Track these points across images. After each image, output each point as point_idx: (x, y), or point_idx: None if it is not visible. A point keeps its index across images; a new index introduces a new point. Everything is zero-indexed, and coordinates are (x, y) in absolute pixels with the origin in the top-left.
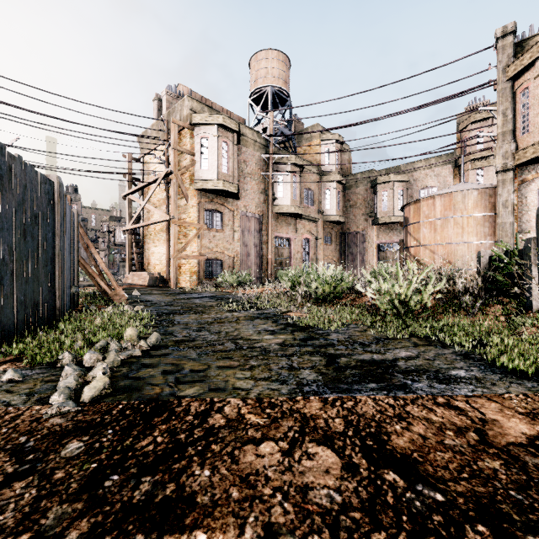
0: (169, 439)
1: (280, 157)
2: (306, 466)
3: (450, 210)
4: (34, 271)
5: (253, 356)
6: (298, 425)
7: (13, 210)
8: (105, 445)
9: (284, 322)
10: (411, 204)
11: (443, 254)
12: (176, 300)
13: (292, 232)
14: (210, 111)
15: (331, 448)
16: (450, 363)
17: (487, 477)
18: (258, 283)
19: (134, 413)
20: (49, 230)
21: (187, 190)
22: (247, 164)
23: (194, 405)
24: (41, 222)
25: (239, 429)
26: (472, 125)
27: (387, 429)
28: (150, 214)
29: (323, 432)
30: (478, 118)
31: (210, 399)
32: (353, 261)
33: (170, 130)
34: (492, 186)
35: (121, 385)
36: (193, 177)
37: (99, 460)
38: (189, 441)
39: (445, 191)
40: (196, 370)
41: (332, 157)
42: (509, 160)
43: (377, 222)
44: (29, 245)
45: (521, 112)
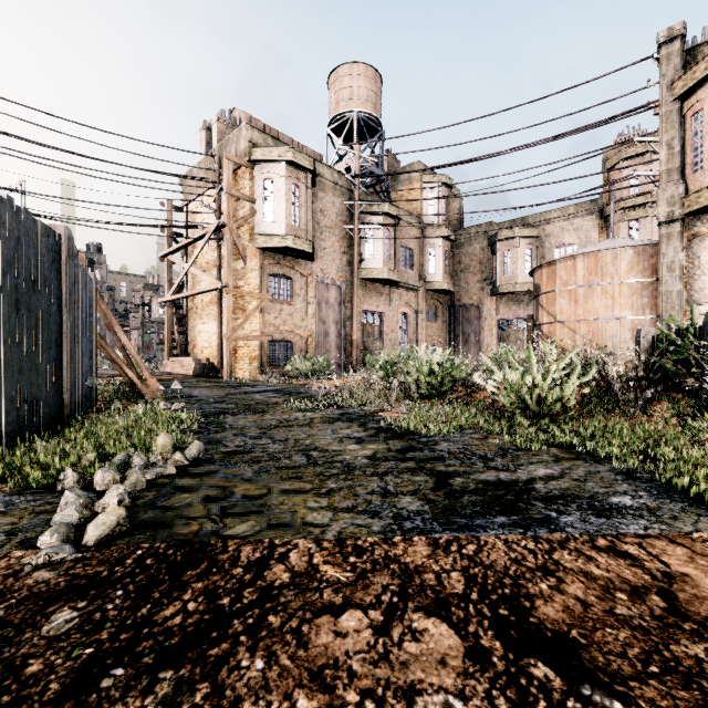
0: (206, 605)
1: (368, 205)
2: (410, 652)
3: (596, 275)
4: (32, 356)
5: (332, 475)
6: (397, 583)
7: (1, 273)
8: (110, 617)
9: (374, 425)
10: (543, 266)
11: (587, 334)
12: (229, 395)
13: (385, 304)
14: (275, 144)
15: (447, 621)
16: (609, 485)
17: (688, 671)
18: (340, 372)
19: (158, 562)
20: (53, 300)
21: (245, 249)
22: (324, 214)
23: (245, 550)
24: (42, 289)
25: (310, 589)
26: (624, 163)
27: (529, 590)
28: (196, 280)
29: (434, 594)
30: (632, 153)
31: (269, 541)
32: (465, 343)
33: (223, 170)
34: (653, 242)
35: (144, 518)
36: (253, 231)
37: (98, 641)
38: (236, 610)
39: (590, 249)
40: (251, 495)
41: (437, 206)
42: (677, 207)
43: (497, 292)
44: (25, 320)
45: (693, 143)
